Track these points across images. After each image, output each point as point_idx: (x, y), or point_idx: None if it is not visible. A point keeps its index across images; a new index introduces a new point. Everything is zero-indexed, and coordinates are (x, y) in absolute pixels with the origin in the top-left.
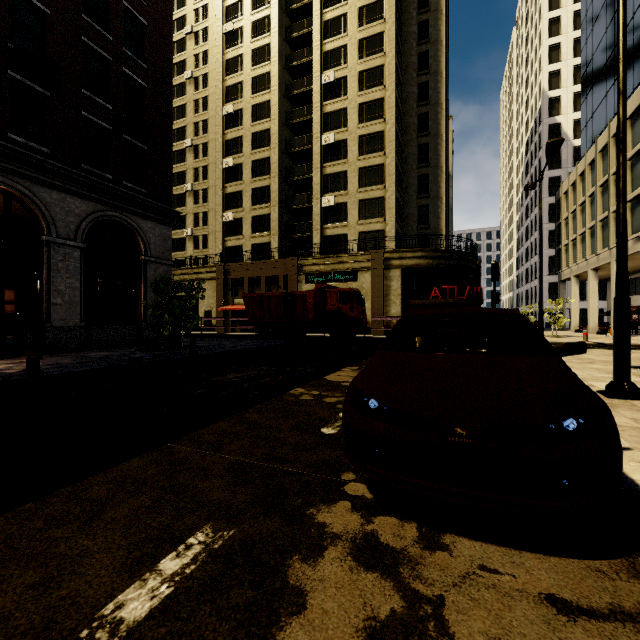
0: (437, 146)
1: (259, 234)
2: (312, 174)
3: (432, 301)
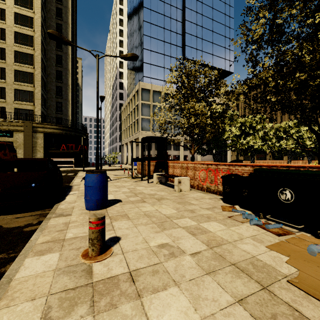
0: (67, 74)
1: None
2: None
3: (62, 151)
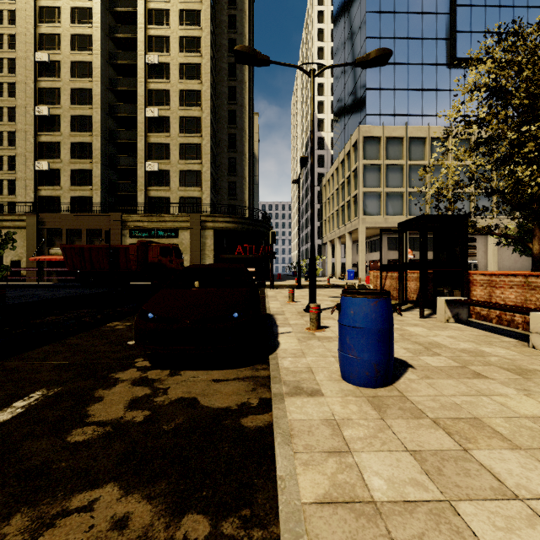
0: (242, 138)
1: (80, 187)
2: (137, 140)
3: (237, 256)
